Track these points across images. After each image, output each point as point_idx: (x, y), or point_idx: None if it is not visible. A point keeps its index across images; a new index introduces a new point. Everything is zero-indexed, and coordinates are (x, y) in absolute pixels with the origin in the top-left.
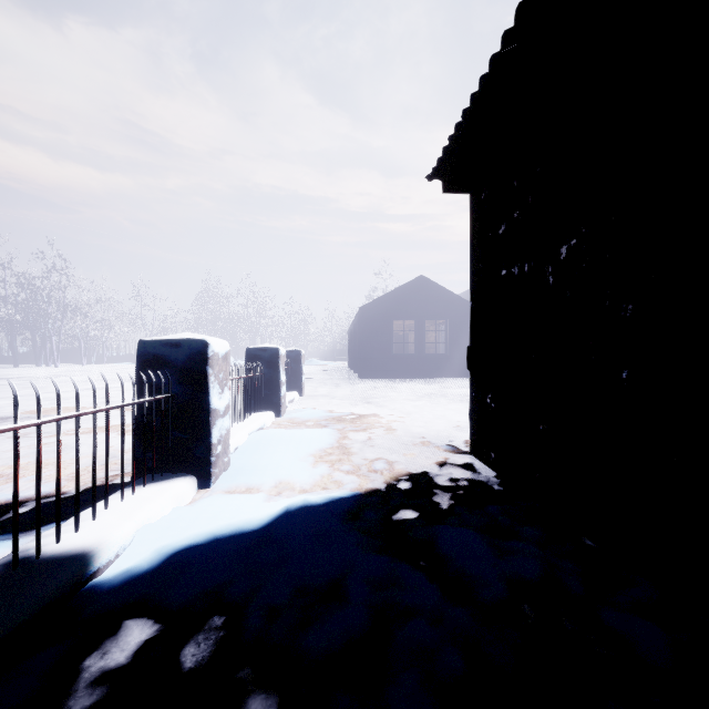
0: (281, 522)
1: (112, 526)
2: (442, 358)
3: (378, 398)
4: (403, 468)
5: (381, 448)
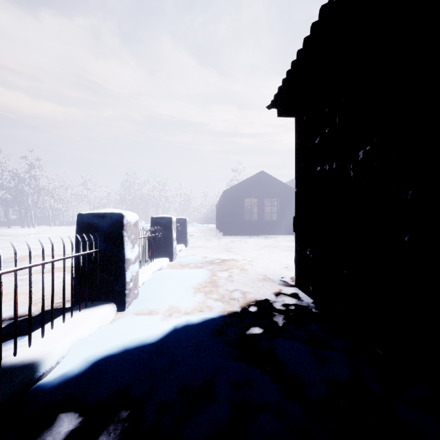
0: (171, 337)
1: (55, 342)
2: (275, 222)
3: (235, 248)
4: (252, 296)
5: (237, 282)
